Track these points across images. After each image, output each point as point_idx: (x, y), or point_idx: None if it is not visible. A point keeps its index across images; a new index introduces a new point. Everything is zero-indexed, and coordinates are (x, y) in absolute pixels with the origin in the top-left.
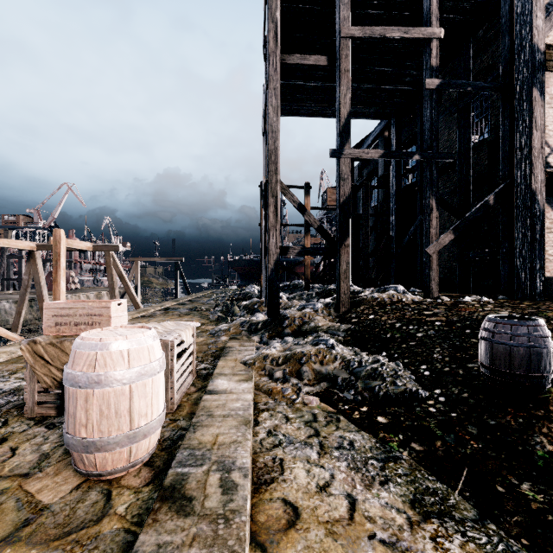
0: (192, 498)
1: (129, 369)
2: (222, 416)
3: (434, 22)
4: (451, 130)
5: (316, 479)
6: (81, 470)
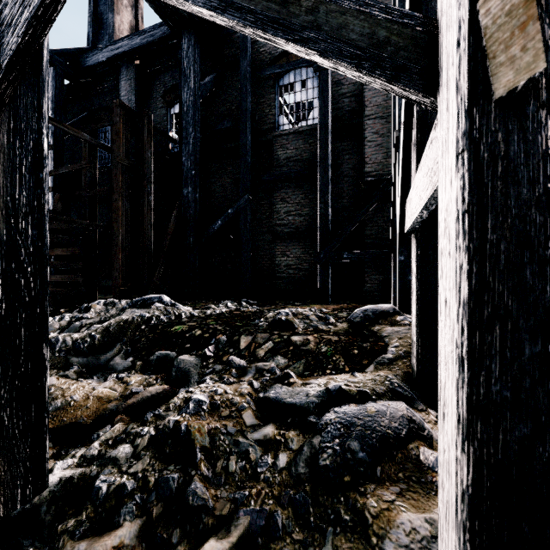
0: None
1: None
2: None
3: None
4: (263, 98)
5: None
6: None
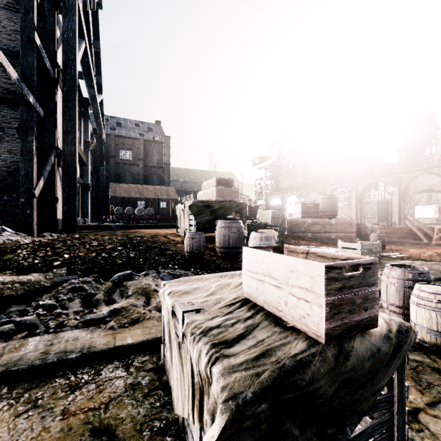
0: None
1: None
2: None
3: None
4: None
5: None
6: None
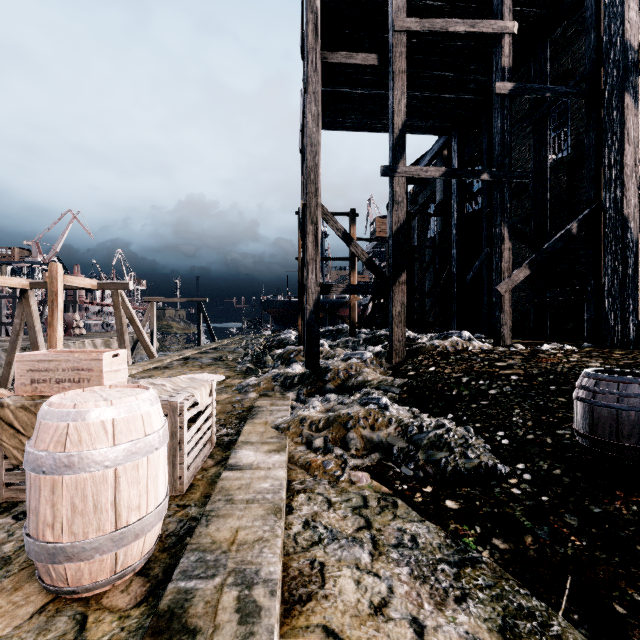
0: (196, 631)
1: (113, 446)
2: (245, 501)
3: (506, 14)
4: (523, 146)
5: (369, 595)
6: (47, 585)
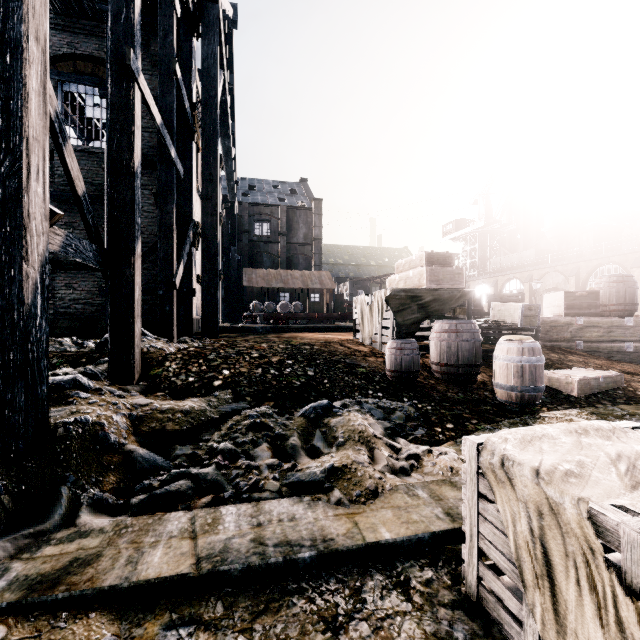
0: None
1: None
2: None
3: None
4: None
5: None
6: None
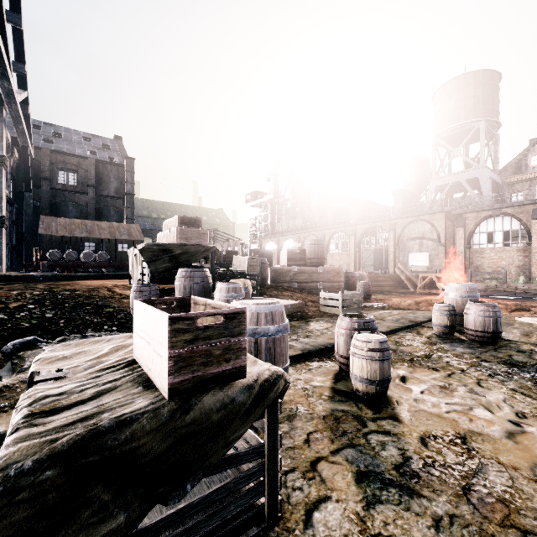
0: None
1: None
2: None
3: None
4: None
5: None
6: None
